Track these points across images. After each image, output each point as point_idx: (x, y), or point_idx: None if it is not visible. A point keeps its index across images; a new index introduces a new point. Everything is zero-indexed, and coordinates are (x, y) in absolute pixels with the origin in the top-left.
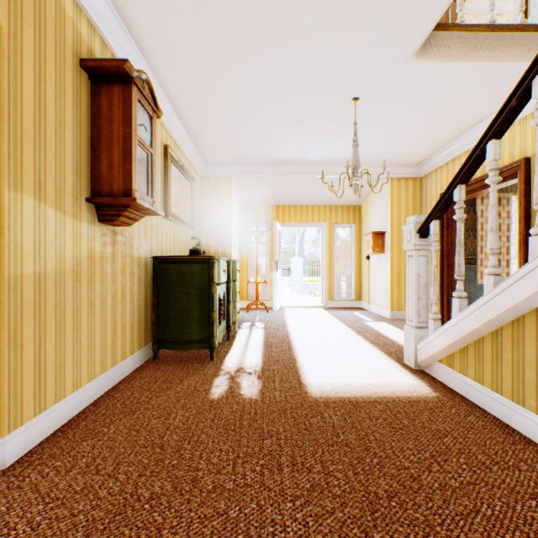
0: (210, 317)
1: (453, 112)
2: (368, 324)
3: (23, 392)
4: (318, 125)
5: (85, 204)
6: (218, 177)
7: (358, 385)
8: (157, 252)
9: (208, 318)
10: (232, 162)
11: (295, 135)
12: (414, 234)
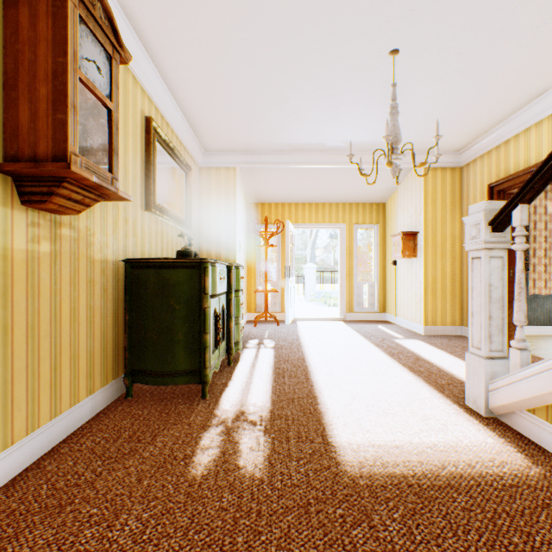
0: (201, 340)
1: (519, 72)
2: (400, 343)
3: None
4: (342, 95)
5: None
6: (221, 168)
7: (413, 449)
8: (135, 254)
9: (199, 341)
10: (236, 149)
11: (312, 110)
12: (484, 228)
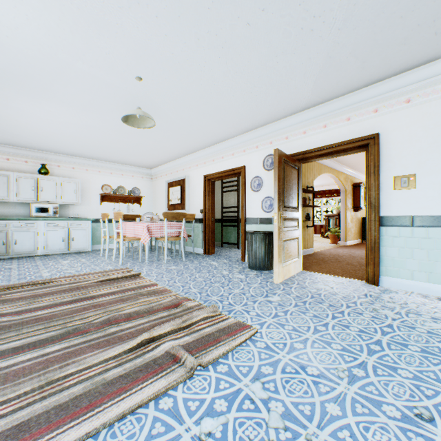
0: None
1: None
2: None
3: (347, 237)
4: None
5: (351, 209)
6: None
7: None
8: (361, 216)
9: None
10: None
11: None
12: None
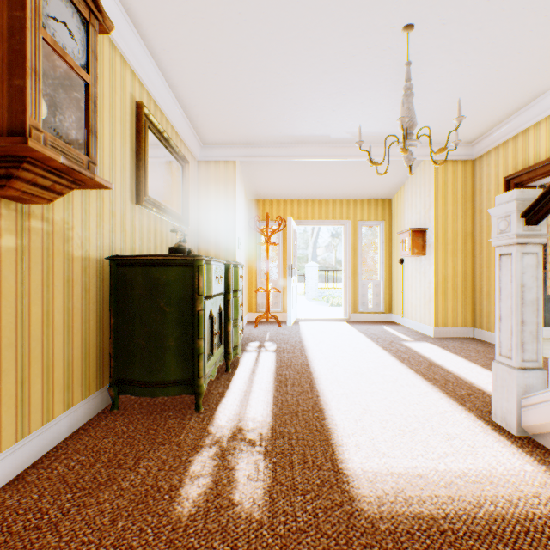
0: (194, 347)
1: (545, 51)
2: (410, 346)
3: None
4: (349, 79)
5: None
6: (220, 162)
7: (440, 479)
8: (123, 251)
9: (192, 348)
10: (236, 142)
11: (317, 97)
12: (515, 220)
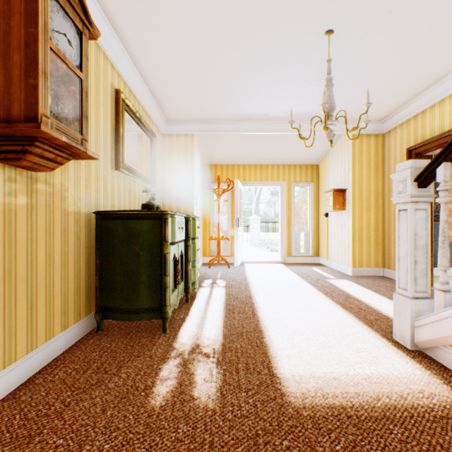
0: (162, 282)
1: (437, 50)
2: (332, 283)
3: None
4: (283, 71)
5: None
6: (180, 135)
7: (350, 380)
8: (106, 207)
9: (160, 283)
10: (193, 119)
11: (258, 85)
12: (410, 183)
